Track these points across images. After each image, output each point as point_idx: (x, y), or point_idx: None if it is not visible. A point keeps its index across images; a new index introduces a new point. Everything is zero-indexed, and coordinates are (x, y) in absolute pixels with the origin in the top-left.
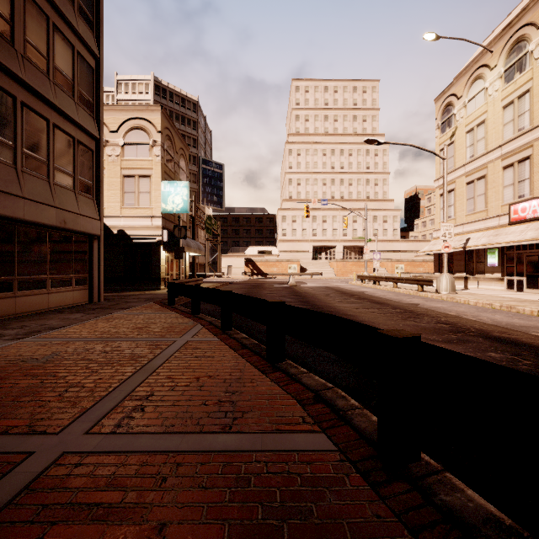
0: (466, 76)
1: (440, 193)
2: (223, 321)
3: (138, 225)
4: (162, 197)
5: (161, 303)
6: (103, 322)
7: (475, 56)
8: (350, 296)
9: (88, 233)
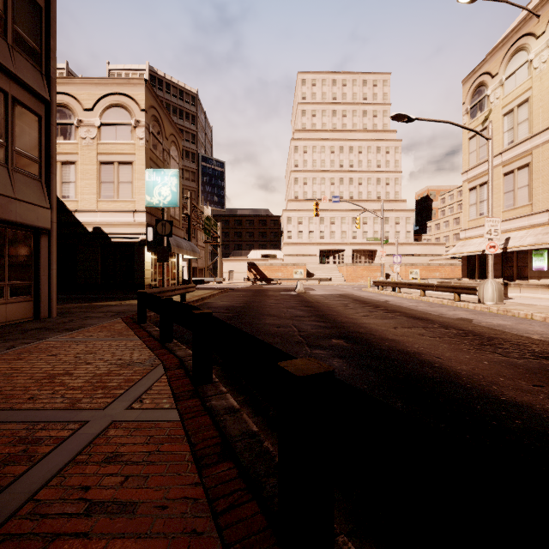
0: (503, 49)
1: (469, 187)
2: (195, 368)
3: (118, 221)
4: (146, 188)
5: (130, 320)
6: (4, 362)
7: (514, 26)
8: (375, 308)
9: (30, 225)
